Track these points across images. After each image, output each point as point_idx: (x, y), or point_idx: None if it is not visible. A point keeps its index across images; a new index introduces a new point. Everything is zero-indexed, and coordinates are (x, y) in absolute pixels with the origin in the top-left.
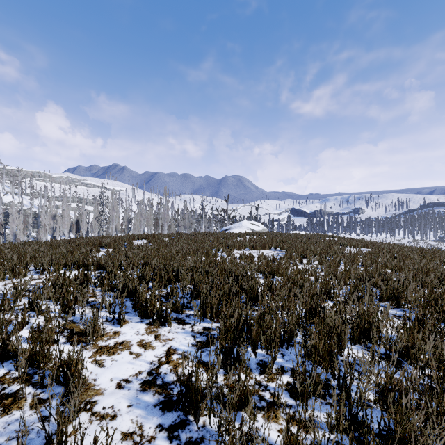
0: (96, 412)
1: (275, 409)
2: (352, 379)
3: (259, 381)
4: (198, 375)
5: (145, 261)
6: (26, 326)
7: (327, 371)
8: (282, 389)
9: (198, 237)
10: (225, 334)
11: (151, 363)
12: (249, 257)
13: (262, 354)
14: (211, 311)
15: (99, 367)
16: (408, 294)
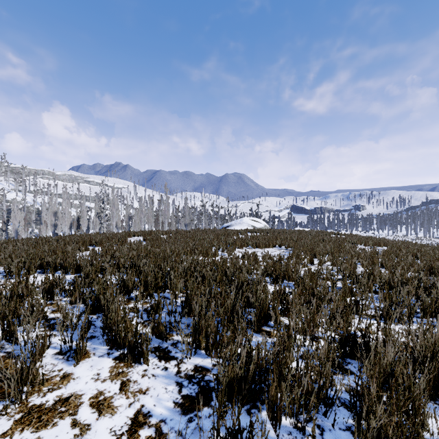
0: None
1: None
2: None
3: None
4: None
5: (132, 262)
6: None
7: None
8: None
9: (197, 234)
10: (226, 390)
11: None
12: (253, 257)
13: (287, 427)
14: (206, 341)
15: None
16: None
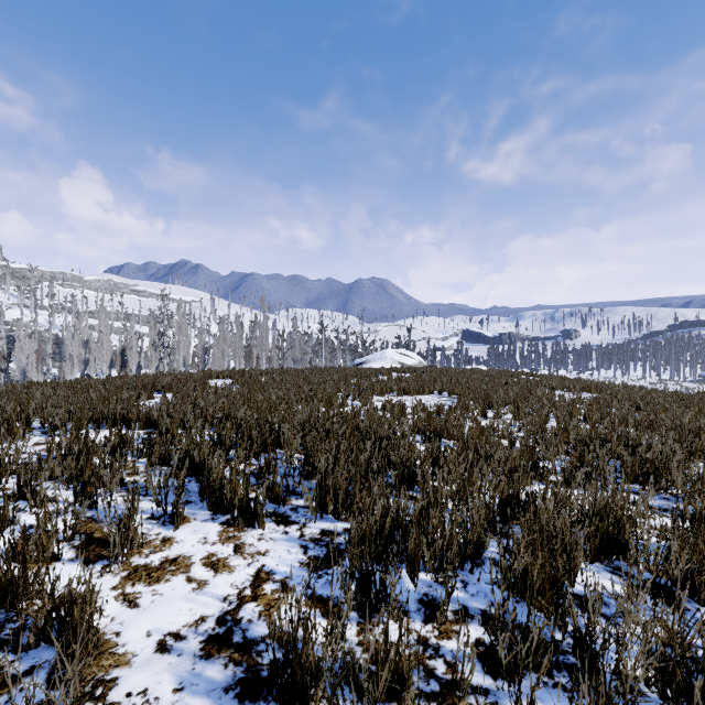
0: (112, 704)
1: (457, 699)
2: (605, 641)
3: (424, 637)
4: (308, 636)
5: (226, 413)
6: (8, 528)
7: (554, 623)
8: (473, 663)
9: (315, 375)
10: (360, 544)
11: (225, 599)
12: (399, 407)
13: (427, 581)
14: (335, 502)
15: (128, 608)
16: (672, 470)
